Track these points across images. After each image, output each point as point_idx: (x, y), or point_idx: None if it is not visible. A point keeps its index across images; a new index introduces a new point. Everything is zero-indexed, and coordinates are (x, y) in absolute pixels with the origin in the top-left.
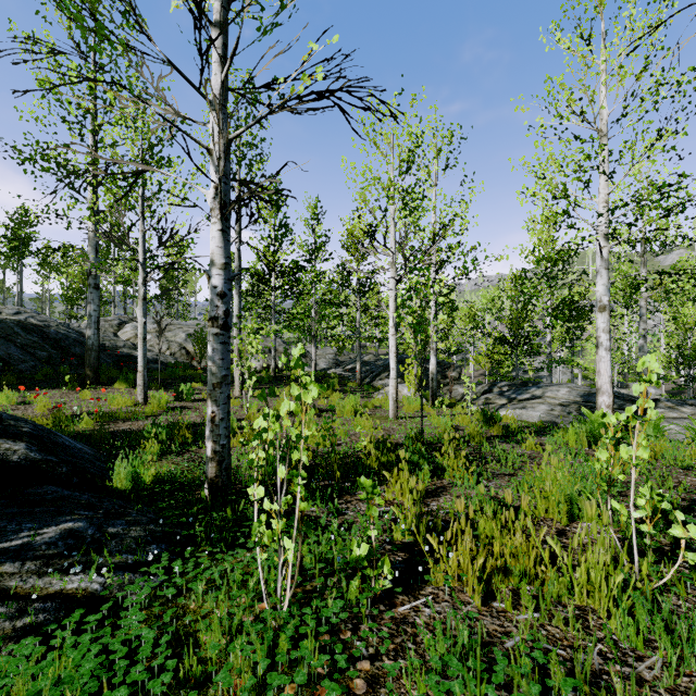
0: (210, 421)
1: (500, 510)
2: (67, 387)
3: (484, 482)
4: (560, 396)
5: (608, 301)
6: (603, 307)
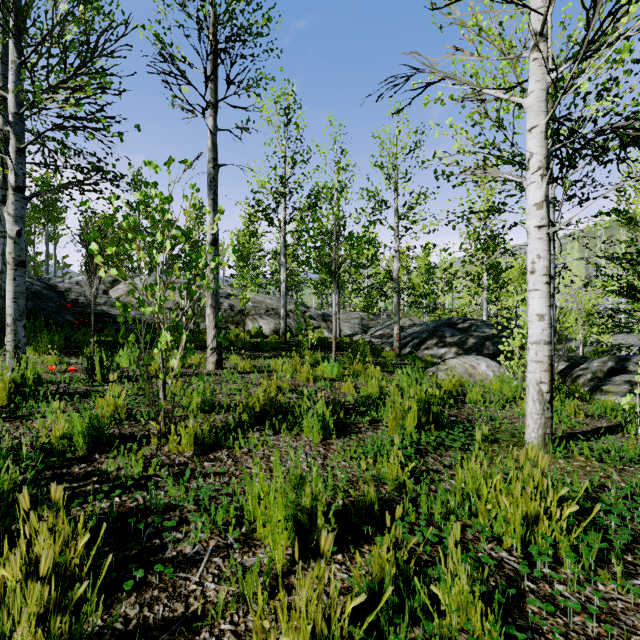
0: None
1: None
2: None
3: None
4: None
5: None
6: None
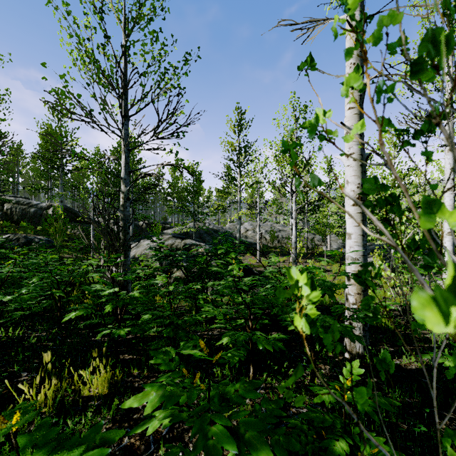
0: None
1: None
2: None
3: None
4: None
5: None
6: None
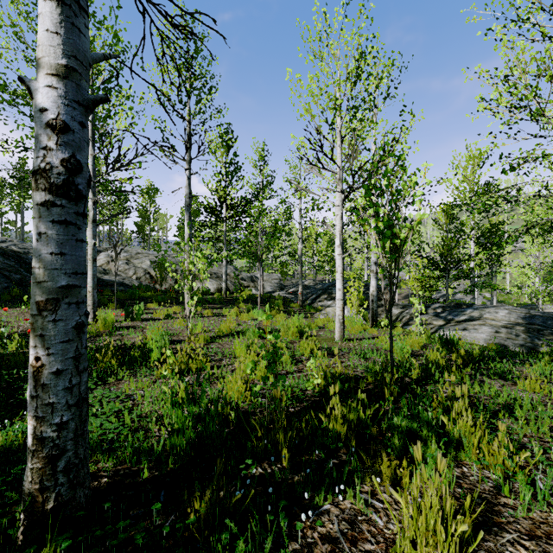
0: (33, 376)
1: None
2: (28, 307)
3: (540, 476)
4: (500, 318)
5: None
6: None
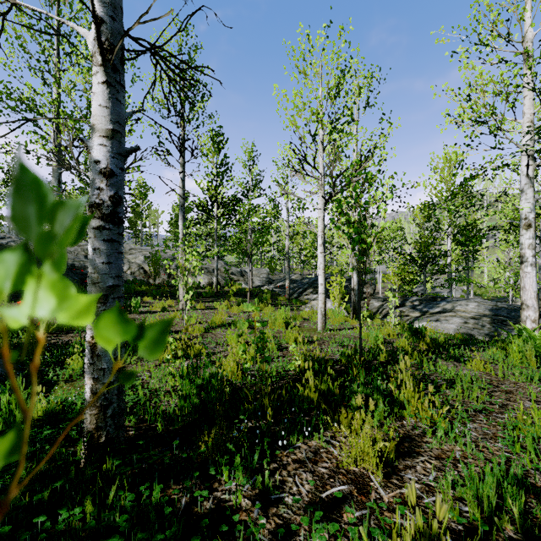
0: (90, 349)
1: (536, 507)
2: None
3: (458, 426)
4: (470, 310)
5: (533, 218)
6: (528, 224)
